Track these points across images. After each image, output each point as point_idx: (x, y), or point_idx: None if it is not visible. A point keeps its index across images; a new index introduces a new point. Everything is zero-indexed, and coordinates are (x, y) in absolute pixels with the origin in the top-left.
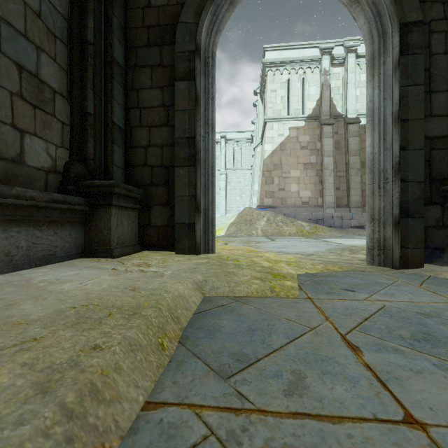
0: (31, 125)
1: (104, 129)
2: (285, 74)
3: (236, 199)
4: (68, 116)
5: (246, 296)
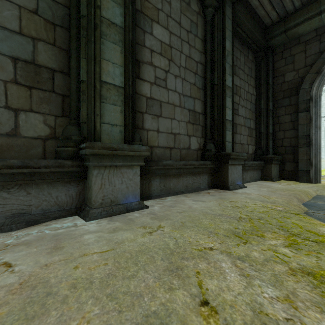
0: (249, 142)
1: (266, 136)
2: None
3: None
4: (255, 135)
5: None
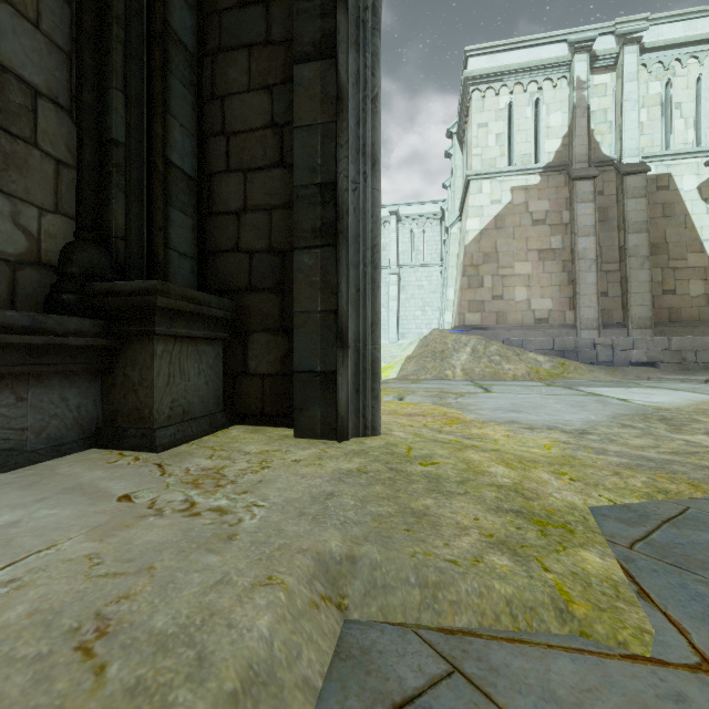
0: None
1: (149, 176)
2: (505, 94)
3: (416, 314)
4: (71, 148)
5: (477, 630)
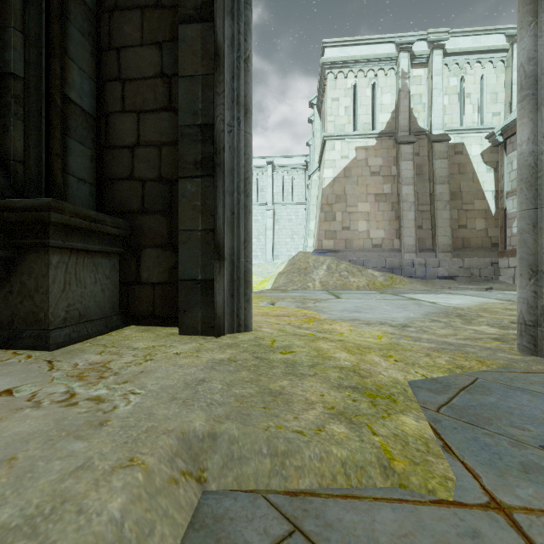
0: None
1: (47, 108)
2: (351, 78)
3: (287, 241)
4: None
5: (317, 490)
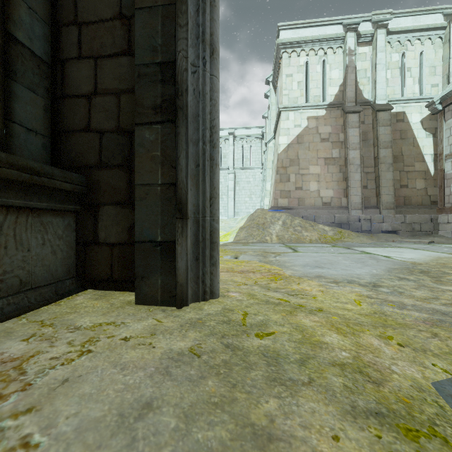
0: None
1: None
2: (303, 56)
3: (246, 200)
4: None
5: None
